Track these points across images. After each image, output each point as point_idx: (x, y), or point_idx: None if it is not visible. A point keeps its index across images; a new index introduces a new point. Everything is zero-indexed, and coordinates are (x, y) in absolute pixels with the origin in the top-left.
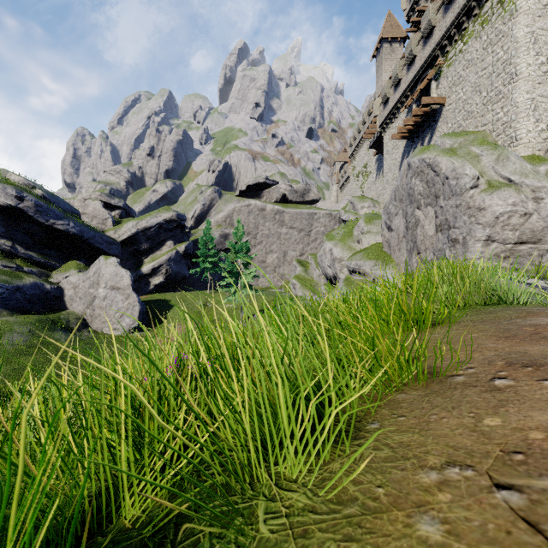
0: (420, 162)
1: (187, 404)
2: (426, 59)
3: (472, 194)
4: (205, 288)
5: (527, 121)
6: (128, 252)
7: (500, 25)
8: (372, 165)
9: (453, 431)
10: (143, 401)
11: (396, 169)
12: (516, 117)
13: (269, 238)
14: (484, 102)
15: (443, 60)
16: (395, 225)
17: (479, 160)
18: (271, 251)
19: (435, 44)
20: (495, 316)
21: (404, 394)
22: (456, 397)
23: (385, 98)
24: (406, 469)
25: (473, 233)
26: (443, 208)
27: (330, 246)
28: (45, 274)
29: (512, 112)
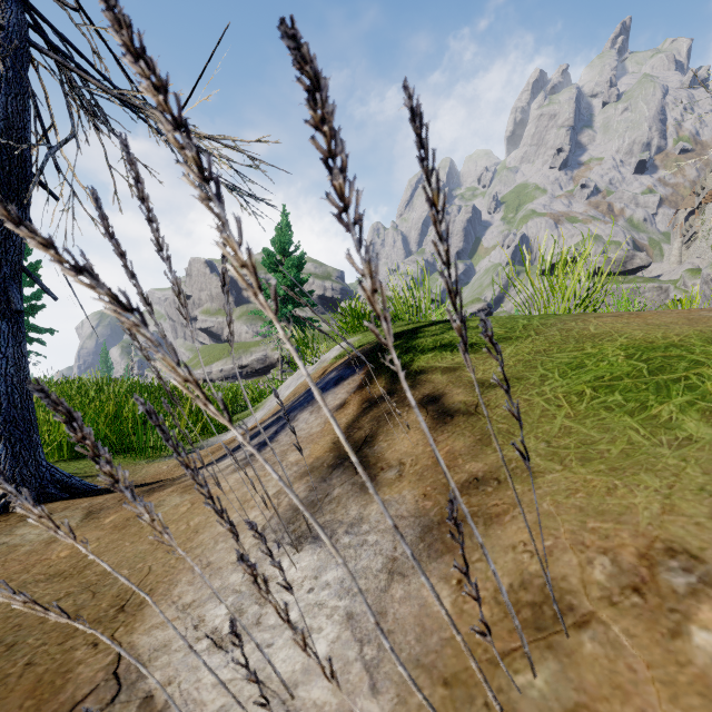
0: (706, 275)
1: None
2: None
3: None
4: None
5: None
6: None
7: None
8: None
9: None
10: None
11: None
12: None
13: None
14: None
15: None
16: None
17: None
18: None
19: None
20: None
21: None
22: None
23: None
24: None
25: None
26: None
27: None
28: None
29: None
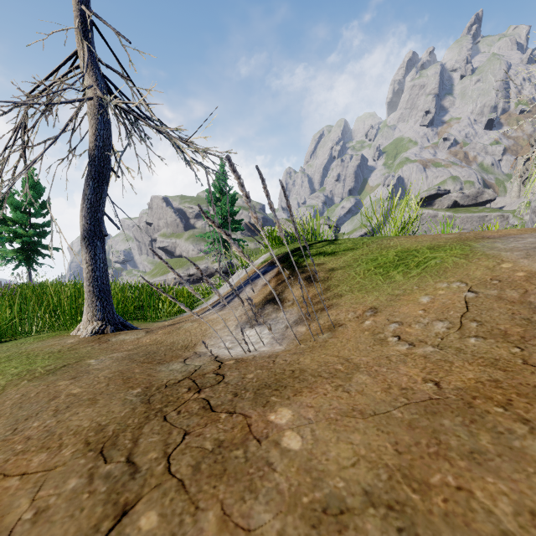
0: (534, 207)
1: None
2: None
3: None
4: None
5: None
6: None
7: None
8: None
9: None
10: None
11: None
12: None
13: None
14: None
15: None
16: None
17: None
18: None
19: None
20: None
21: None
22: None
23: None
24: None
25: None
26: None
27: None
28: None
29: None
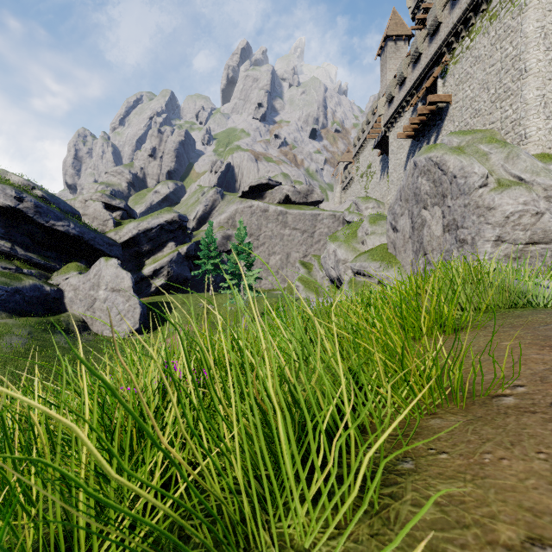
0: (427, 160)
1: (158, 445)
2: (432, 56)
3: (481, 193)
4: (207, 290)
5: (537, 118)
6: (129, 253)
7: (509, 20)
8: (377, 166)
9: (522, 482)
10: (89, 447)
11: (401, 169)
12: (526, 115)
13: (272, 239)
14: (492, 99)
15: (450, 57)
16: (400, 226)
17: (487, 158)
18: (273, 252)
19: (441, 40)
20: (526, 320)
21: (439, 419)
22: (512, 427)
23: (390, 96)
24: (467, 546)
25: (483, 233)
26: (451, 208)
27: (334, 247)
28: (45, 276)
29: (521, 109)
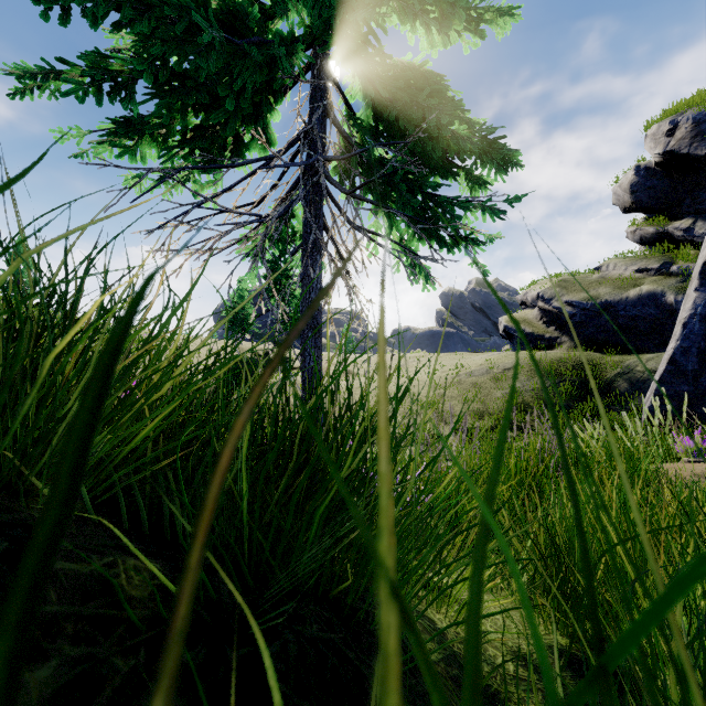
0: None
1: None
2: None
3: None
4: None
5: None
6: None
7: None
8: None
9: None
10: None
11: None
12: None
13: None
14: None
15: None
16: None
17: None
18: None
19: None
20: None
21: None
22: None
23: None
24: None
25: None
26: None
27: None
28: None
29: None
